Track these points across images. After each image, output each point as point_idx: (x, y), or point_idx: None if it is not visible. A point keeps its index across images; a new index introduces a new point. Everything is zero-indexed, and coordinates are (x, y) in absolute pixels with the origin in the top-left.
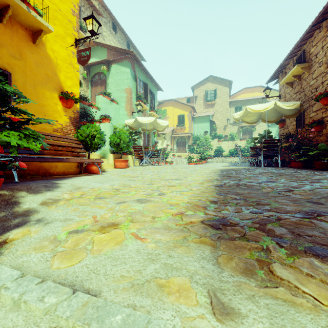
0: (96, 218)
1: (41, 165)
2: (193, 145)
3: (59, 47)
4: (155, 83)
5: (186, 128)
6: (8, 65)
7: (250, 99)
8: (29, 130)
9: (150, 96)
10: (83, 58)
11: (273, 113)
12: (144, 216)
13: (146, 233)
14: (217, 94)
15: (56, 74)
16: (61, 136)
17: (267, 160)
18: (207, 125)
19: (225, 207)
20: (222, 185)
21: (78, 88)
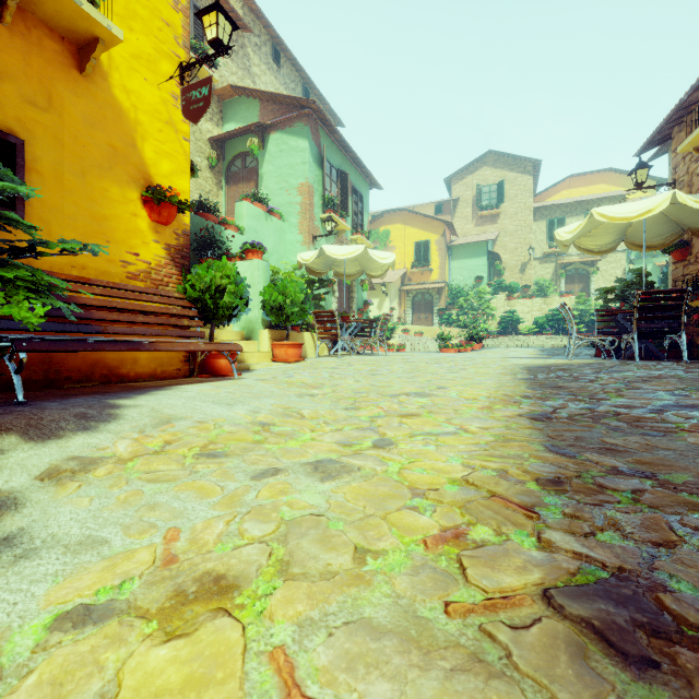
0: (174, 545)
1: (99, 358)
2: (449, 309)
3: (141, 83)
4: (364, 172)
5: (434, 270)
6: (18, 124)
7: (585, 200)
8: (21, 270)
9: (354, 201)
10: (194, 105)
11: (659, 226)
12: (329, 545)
13: (331, 666)
14: (504, 192)
15: (135, 145)
16: (146, 290)
17: (647, 342)
18: (483, 264)
19: (601, 511)
20: (548, 416)
21: (187, 180)
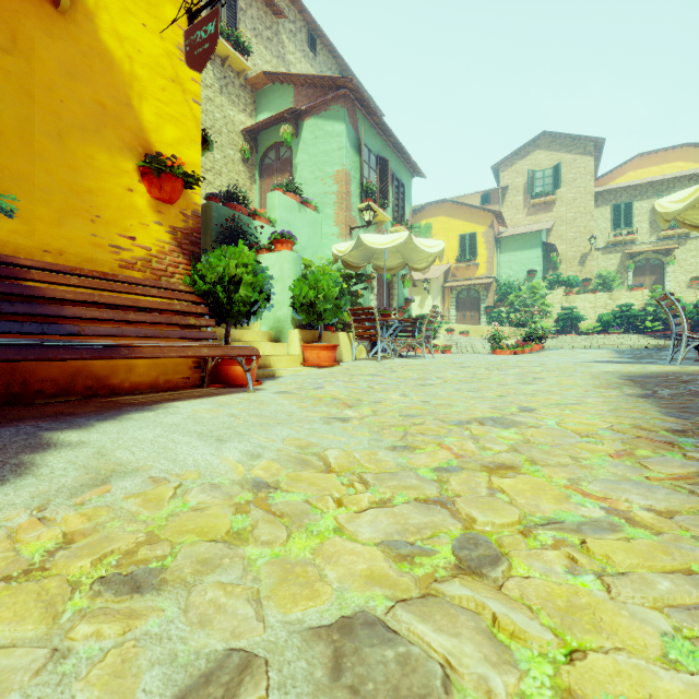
0: None
1: (83, 366)
2: (498, 306)
3: (139, 29)
4: (405, 159)
5: (481, 265)
6: None
7: (659, 180)
8: None
9: (395, 190)
10: (199, 48)
11: None
12: None
13: None
14: (560, 177)
15: (131, 104)
16: (143, 281)
17: None
18: (536, 256)
19: None
20: None
21: (198, 150)
